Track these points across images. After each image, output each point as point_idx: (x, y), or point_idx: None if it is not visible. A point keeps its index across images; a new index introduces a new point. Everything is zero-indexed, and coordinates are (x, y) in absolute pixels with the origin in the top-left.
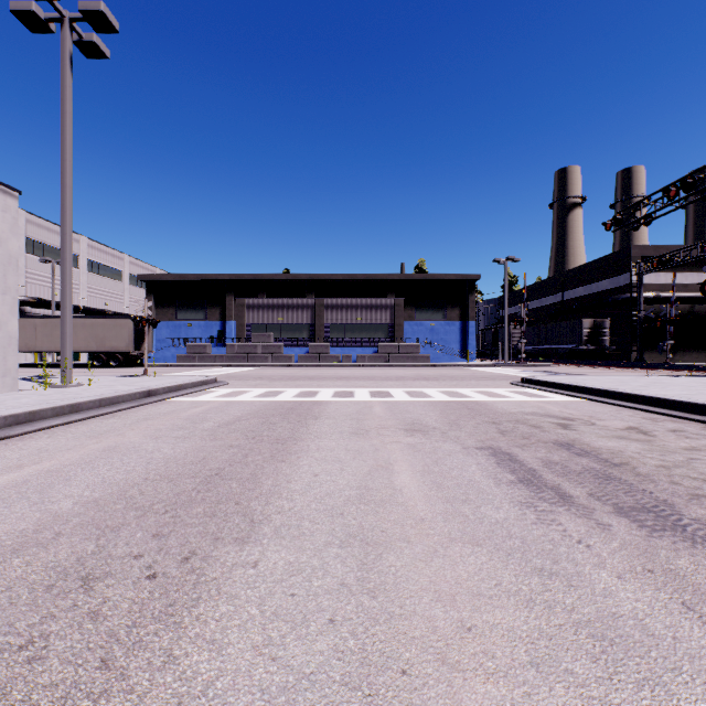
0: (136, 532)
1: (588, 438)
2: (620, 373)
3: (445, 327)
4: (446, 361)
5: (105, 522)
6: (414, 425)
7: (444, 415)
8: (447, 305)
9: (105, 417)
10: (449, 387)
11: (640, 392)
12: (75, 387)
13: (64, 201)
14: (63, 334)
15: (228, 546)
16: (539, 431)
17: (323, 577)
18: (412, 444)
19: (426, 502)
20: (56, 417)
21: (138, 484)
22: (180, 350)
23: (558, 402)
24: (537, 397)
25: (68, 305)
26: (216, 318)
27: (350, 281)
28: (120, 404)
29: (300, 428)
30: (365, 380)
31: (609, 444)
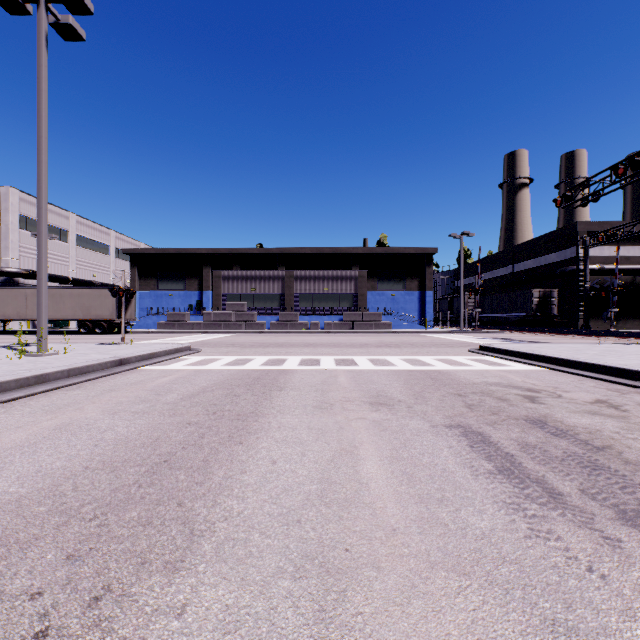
0: (48, 551)
1: (559, 413)
2: (569, 340)
3: (404, 296)
4: (406, 328)
5: (17, 534)
6: (379, 397)
7: (408, 385)
8: (407, 276)
9: (71, 388)
10: (411, 355)
11: (599, 361)
12: (50, 356)
13: (40, 176)
14: (39, 305)
15: (154, 576)
16: (507, 405)
17: (268, 636)
18: (377, 420)
19: (396, 502)
20: (20, 389)
21: (75, 475)
22: (161, 318)
23: (519, 370)
24: (497, 366)
25: (44, 276)
26: (195, 288)
27: (317, 255)
28: (90, 373)
29: (263, 401)
30: (331, 347)
31: (583, 420)
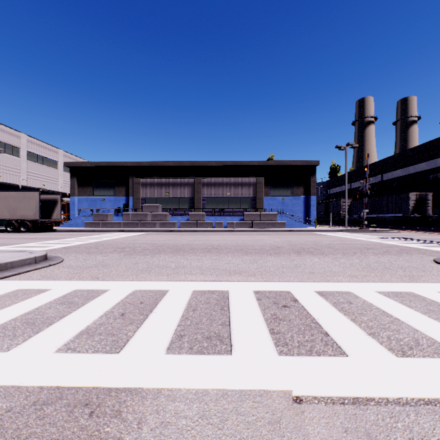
0: None
1: None
2: None
3: (292, 200)
4: (297, 226)
5: None
6: None
7: None
8: (294, 184)
9: None
10: (378, 277)
11: None
12: None
13: None
14: None
15: None
16: None
17: None
18: None
19: None
20: None
21: None
22: (88, 218)
23: None
24: None
25: None
26: (122, 194)
27: (221, 167)
28: None
29: None
30: (239, 253)
31: None
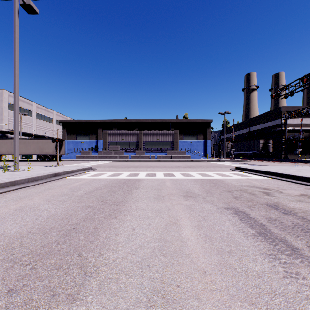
0: None
1: (284, 201)
2: (279, 164)
3: (196, 143)
4: (197, 158)
5: None
6: (187, 193)
7: (202, 186)
8: (197, 133)
9: (28, 188)
10: (201, 171)
11: (298, 174)
12: (20, 171)
13: (15, 81)
14: (14, 146)
15: (60, 305)
16: (255, 197)
17: None
18: (188, 205)
19: (204, 254)
20: (2, 188)
21: (22, 237)
22: (77, 153)
23: (257, 179)
24: (246, 176)
25: (17, 131)
26: (94, 139)
27: (154, 123)
28: (39, 180)
29: (128, 195)
30: (161, 167)
31: (297, 205)
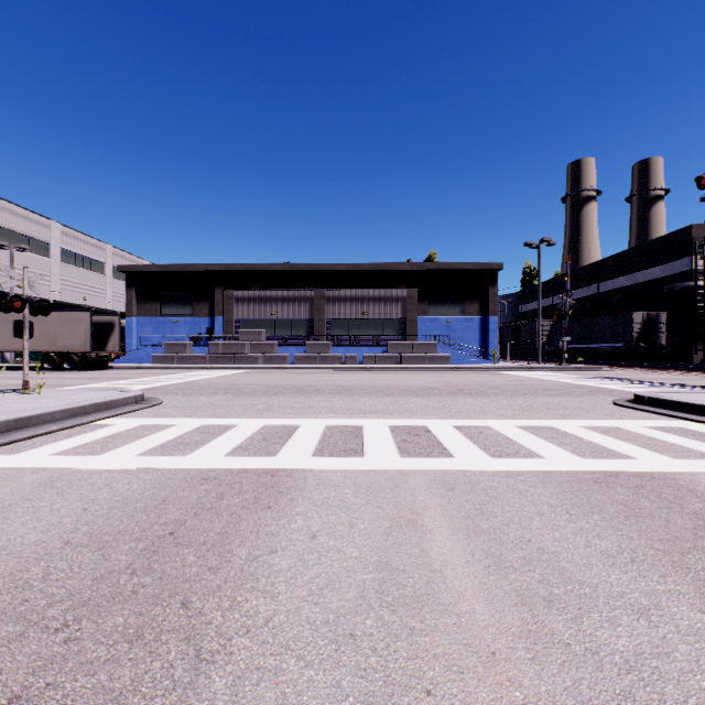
0: None
1: None
2: None
3: (462, 323)
4: (468, 362)
5: None
6: None
7: None
8: (465, 298)
9: None
10: (528, 415)
11: None
12: None
13: None
14: None
15: None
16: None
17: None
18: None
19: None
20: None
21: None
22: (157, 349)
23: None
24: None
25: None
26: (205, 313)
27: (355, 272)
28: None
29: None
30: (377, 394)
31: None
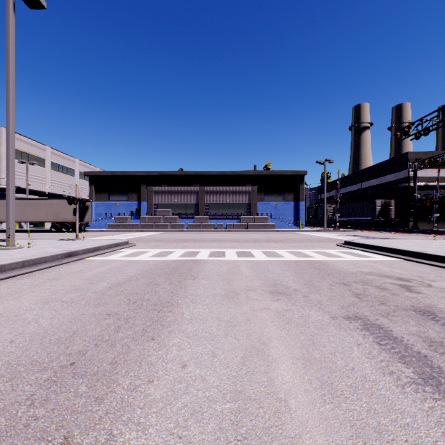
0: None
1: (441, 303)
2: (406, 236)
3: (284, 205)
4: (285, 228)
5: None
6: (276, 286)
7: (298, 275)
8: (285, 191)
9: (21, 277)
10: (293, 248)
11: None
12: (16, 249)
13: (8, 110)
14: (8, 210)
15: None
16: (390, 295)
17: None
18: (280, 311)
19: (327, 436)
20: None
21: None
22: (110, 220)
23: (382, 261)
24: (363, 257)
25: (12, 187)
26: (135, 200)
27: (222, 176)
28: (42, 264)
29: (179, 290)
30: (232, 242)
31: None
